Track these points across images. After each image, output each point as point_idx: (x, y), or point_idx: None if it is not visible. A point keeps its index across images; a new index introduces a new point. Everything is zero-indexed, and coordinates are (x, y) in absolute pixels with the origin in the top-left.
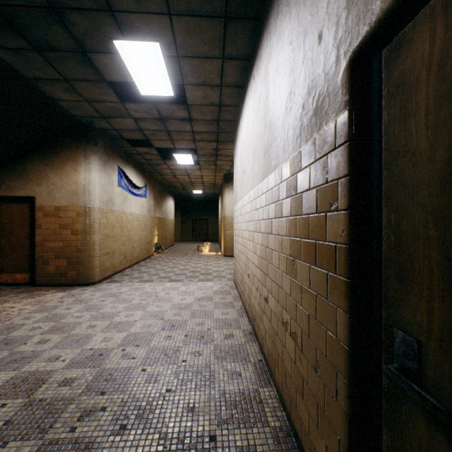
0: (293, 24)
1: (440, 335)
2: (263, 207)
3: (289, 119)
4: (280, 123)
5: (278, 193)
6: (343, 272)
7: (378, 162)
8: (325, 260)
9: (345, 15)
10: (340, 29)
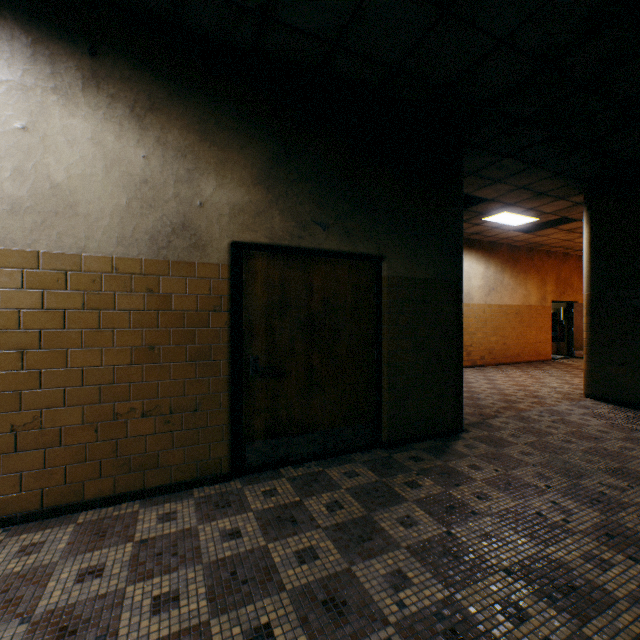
0: (152, 147)
1: (265, 350)
2: (7, 289)
3: (142, 223)
4: (107, 208)
5: (101, 282)
6: (228, 341)
7: (241, 293)
8: (210, 338)
9: (229, 220)
10: (225, 222)
